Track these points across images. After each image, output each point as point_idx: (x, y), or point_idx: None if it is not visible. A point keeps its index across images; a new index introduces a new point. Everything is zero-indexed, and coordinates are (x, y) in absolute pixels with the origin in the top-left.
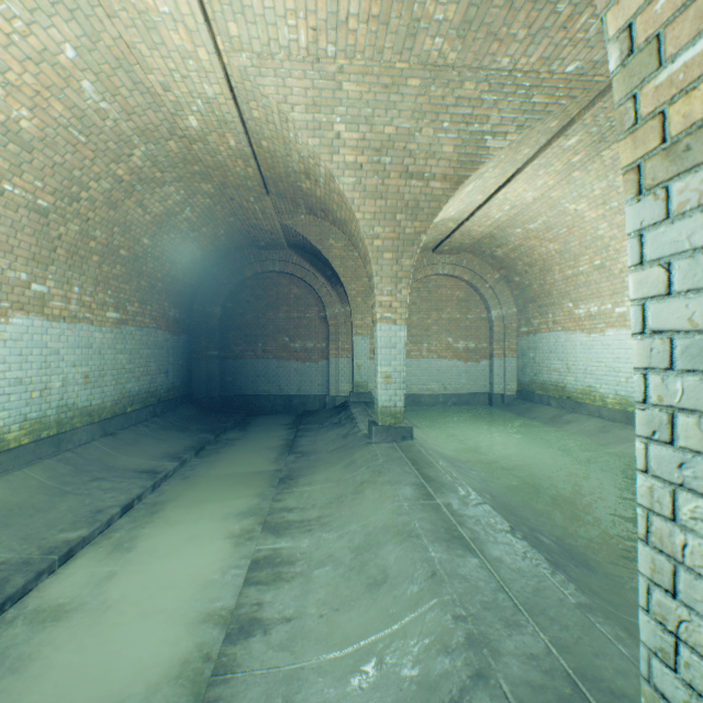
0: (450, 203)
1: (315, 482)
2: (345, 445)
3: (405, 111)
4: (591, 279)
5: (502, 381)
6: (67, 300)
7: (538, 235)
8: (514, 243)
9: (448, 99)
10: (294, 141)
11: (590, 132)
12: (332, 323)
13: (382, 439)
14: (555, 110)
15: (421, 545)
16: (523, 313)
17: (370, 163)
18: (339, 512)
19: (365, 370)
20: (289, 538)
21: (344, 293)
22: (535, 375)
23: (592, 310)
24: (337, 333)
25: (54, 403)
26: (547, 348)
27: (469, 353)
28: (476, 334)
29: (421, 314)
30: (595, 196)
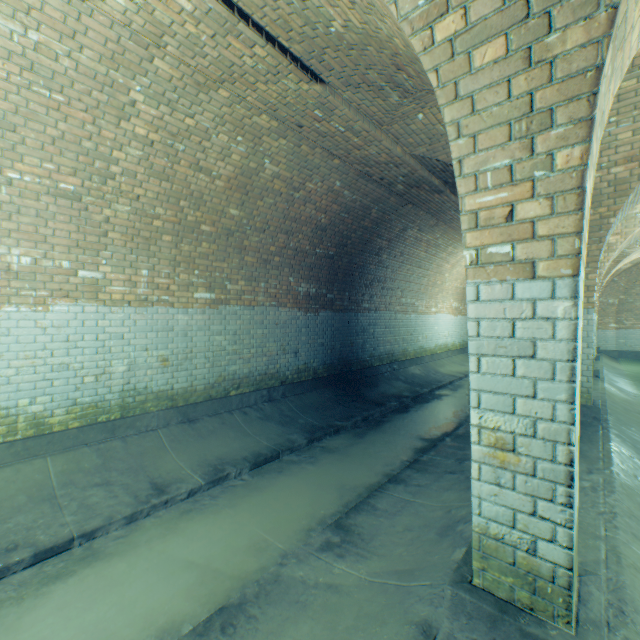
0: (626, 260)
1: None
2: None
3: None
4: None
5: None
6: (463, 310)
7: None
8: None
9: None
10: None
11: None
12: None
13: None
14: None
15: None
16: None
17: None
18: None
19: None
20: None
21: None
22: None
23: None
24: None
25: (461, 339)
26: None
27: None
28: None
29: None
30: None
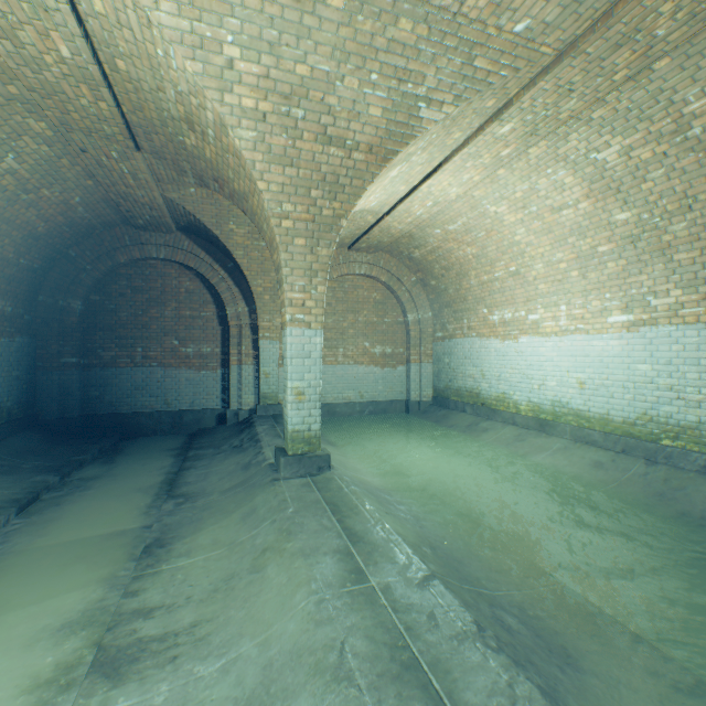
0: (373, 188)
1: (198, 550)
2: (245, 481)
3: (324, 45)
4: (506, 285)
5: (418, 387)
6: None
7: (457, 237)
8: (433, 244)
9: (379, 39)
10: (166, 63)
11: (525, 120)
12: (234, 324)
13: (293, 473)
14: (496, 82)
15: (356, 703)
16: (439, 318)
17: (277, 113)
18: (227, 611)
19: (274, 379)
20: (134, 686)
21: (249, 290)
22: (450, 381)
23: (507, 316)
24: (241, 336)
25: None
26: (462, 354)
27: (386, 358)
28: (393, 338)
29: (337, 316)
30: (517, 198)
